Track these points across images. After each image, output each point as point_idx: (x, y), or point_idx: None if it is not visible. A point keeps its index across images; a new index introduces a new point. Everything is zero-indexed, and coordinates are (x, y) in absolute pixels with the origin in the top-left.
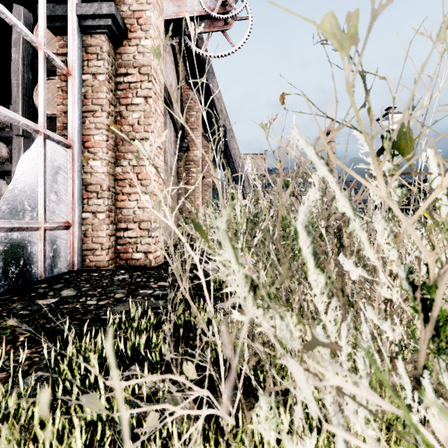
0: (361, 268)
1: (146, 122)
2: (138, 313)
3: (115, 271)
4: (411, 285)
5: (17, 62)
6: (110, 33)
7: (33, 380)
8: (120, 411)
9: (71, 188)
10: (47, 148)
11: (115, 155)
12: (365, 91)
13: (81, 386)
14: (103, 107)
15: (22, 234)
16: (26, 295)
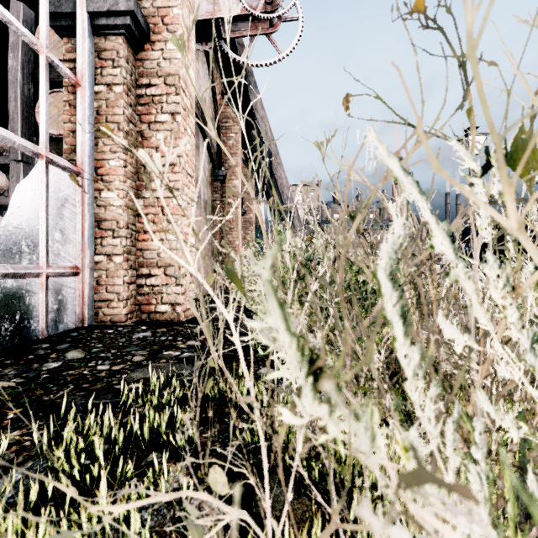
0: (468, 334)
1: (173, 144)
2: (161, 382)
3: (135, 327)
4: (537, 359)
5: (15, 71)
6: (128, 34)
7: (21, 472)
8: (131, 516)
9: (80, 225)
10: (51, 176)
11: (136, 185)
12: (462, 86)
13: (82, 480)
14: (120, 125)
15: (18, 282)
16: (22, 358)
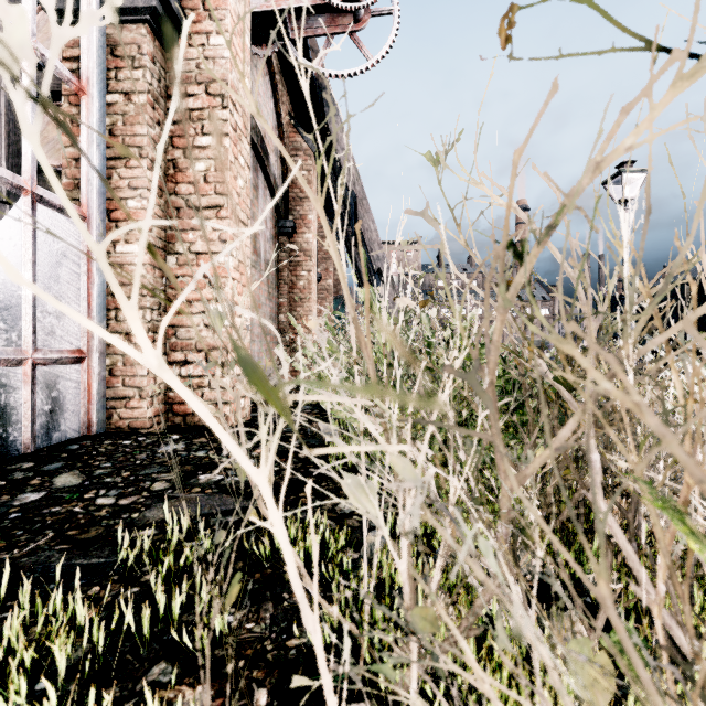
0: None
1: (219, 178)
2: (186, 530)
3: (163, 436)
4: None
5: None
6: (155, 22)
7: None
8: None
9: (85, 291)
10: (40, 220)
11: (166, 235)
12: None
13: None
14: (142, 150)
15: None
16: None
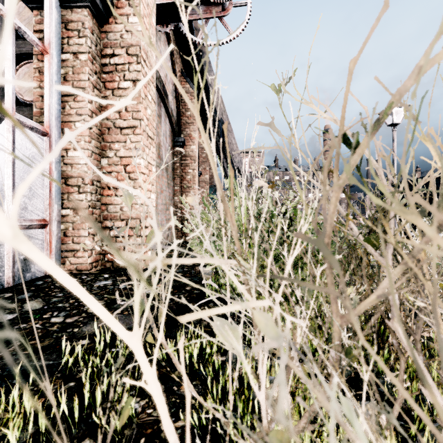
0: None
1: (135, 109)
2: (108, 341)
3: (98, 275)
4: None
5: None
6: (93, 7)
7: None
8: None
9: (48, 181)
10: (17, 134)
11: (100, 145)
12: None
13: None
14: (85, 90)
15: None
16: None
